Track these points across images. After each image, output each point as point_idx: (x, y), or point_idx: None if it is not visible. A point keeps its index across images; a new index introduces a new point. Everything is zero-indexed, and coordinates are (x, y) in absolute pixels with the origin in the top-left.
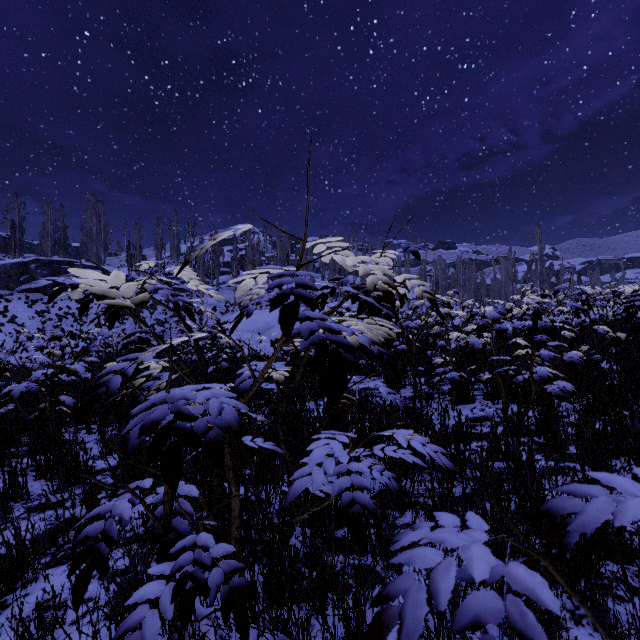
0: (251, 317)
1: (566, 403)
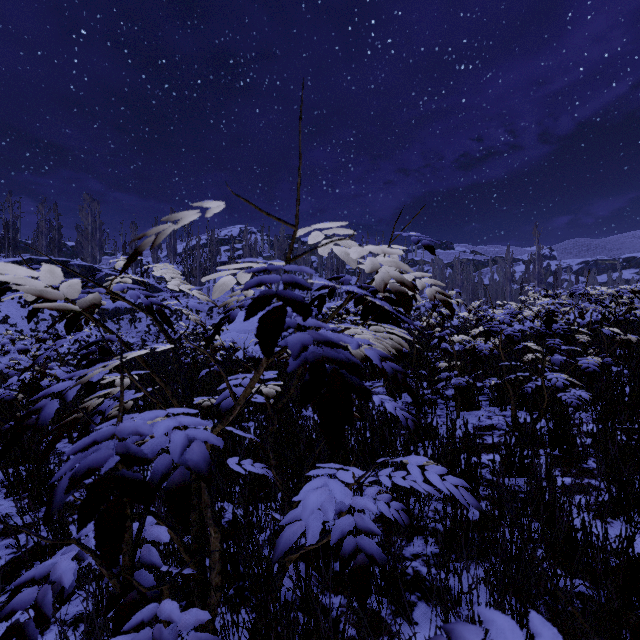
0: None
1: (580, 411)
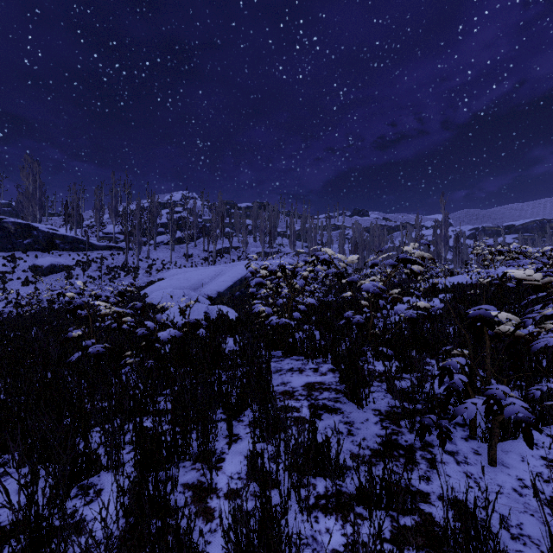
0: (185, 274)
1: None
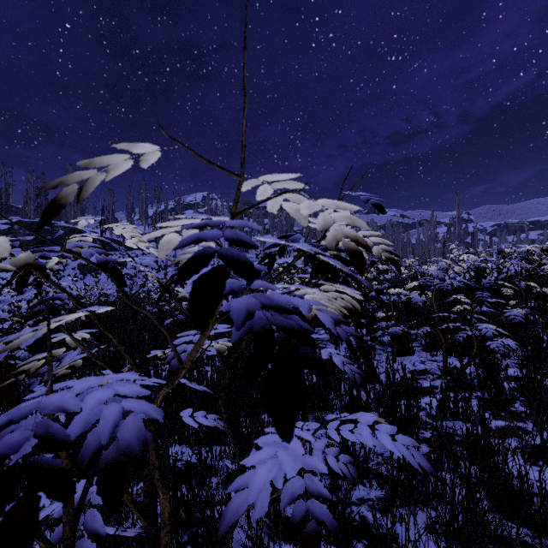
0: None
1: (506, 358)
